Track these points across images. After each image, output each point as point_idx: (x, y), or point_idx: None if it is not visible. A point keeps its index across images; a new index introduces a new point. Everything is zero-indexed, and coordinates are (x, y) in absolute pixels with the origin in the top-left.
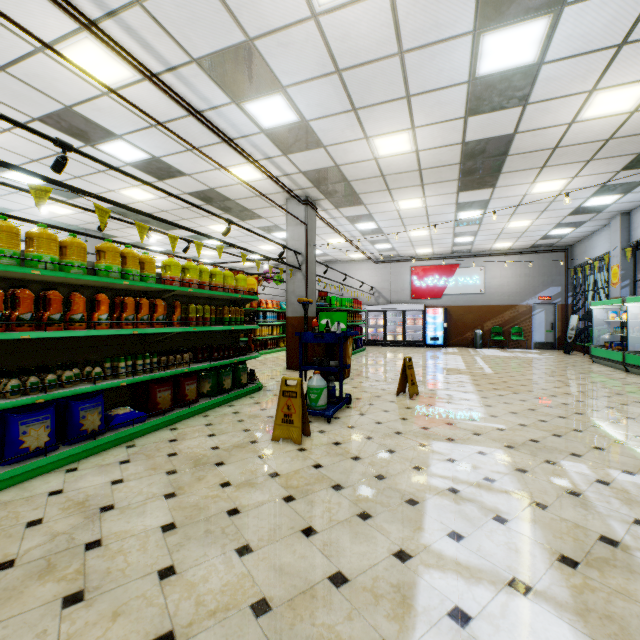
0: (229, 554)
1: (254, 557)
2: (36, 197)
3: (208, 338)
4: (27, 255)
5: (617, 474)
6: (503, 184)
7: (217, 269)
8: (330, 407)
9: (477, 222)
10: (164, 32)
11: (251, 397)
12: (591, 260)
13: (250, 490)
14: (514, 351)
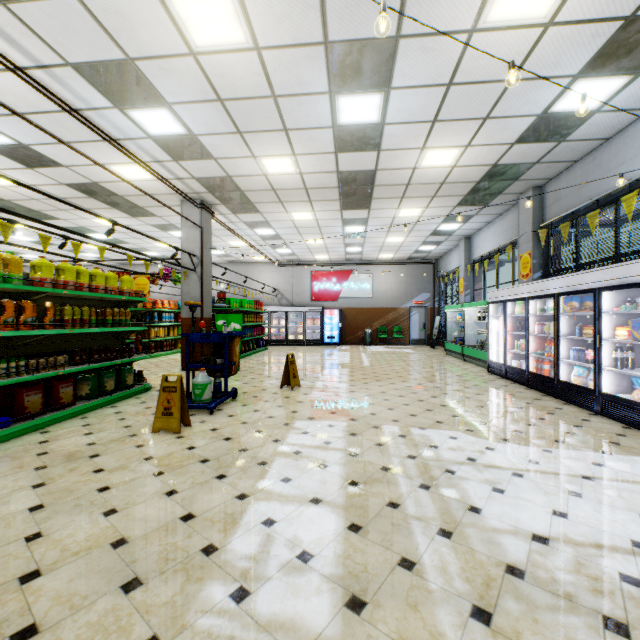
0: (96, 517)
1: (119, 515)
2: None
3: (88, 340)
4: None
5: (415, 430)
6: (376, 207)
7: (98, 270)
8: (215, 401)
9: (362, 236)
10: (33, 34)
11: (137, 398)
12: (449, 272)
13: (123, 472)
14: (395, 347)
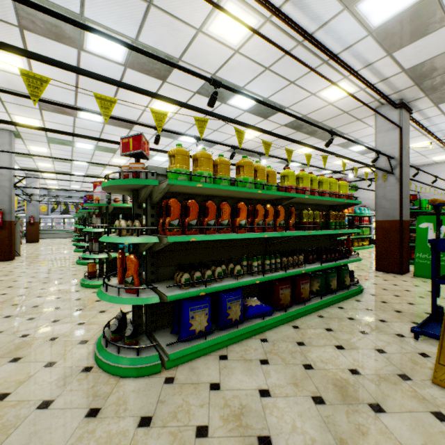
0: None
1: None
2: (198, 127)
3: (312, 240)
4: (193, 173)
5: None
6: None
7: (323, 177)
8: None
9: None
10: None
11: (356, 300)
12: None
13: None
14: None
